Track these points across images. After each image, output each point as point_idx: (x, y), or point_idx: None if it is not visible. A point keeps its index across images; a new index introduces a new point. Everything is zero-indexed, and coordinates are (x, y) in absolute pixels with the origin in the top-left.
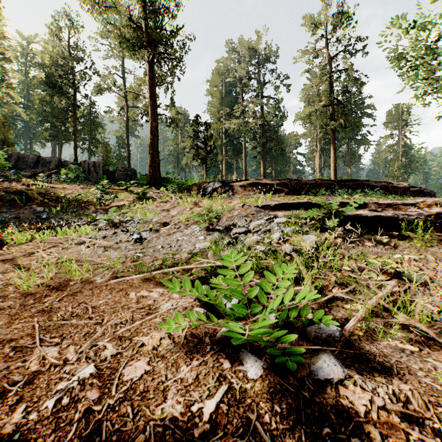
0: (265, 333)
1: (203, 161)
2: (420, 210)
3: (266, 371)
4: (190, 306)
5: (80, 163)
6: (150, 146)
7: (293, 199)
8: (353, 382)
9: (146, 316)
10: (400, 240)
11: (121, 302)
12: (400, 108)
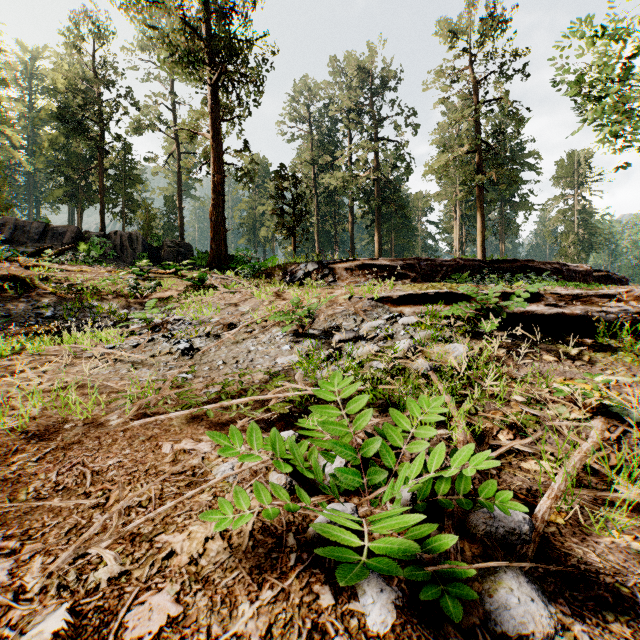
0: (404, 551)
1: (290, 232)
2: (624, 305)
3: (403, 615)
4: (264, 468)
5: (109, 235)
6: (211, 210)
7: (426, 287)
8: (573, 639)
9: (186, 489)
10: (597, 352)
11: (145, 462)
12: (575, 156)
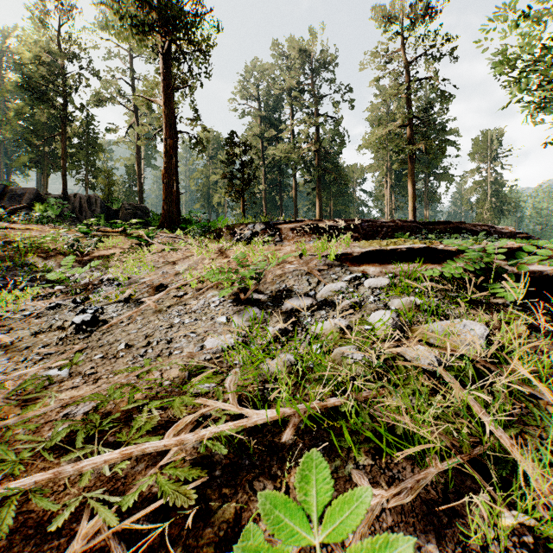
0: None
1: (239, 195)
2: None
3: None
4: None
5: (68, 197)
6: (164, 173)
7: (386, 244)
8: None
9: None
10: None
11: None
12: (489, 135)
